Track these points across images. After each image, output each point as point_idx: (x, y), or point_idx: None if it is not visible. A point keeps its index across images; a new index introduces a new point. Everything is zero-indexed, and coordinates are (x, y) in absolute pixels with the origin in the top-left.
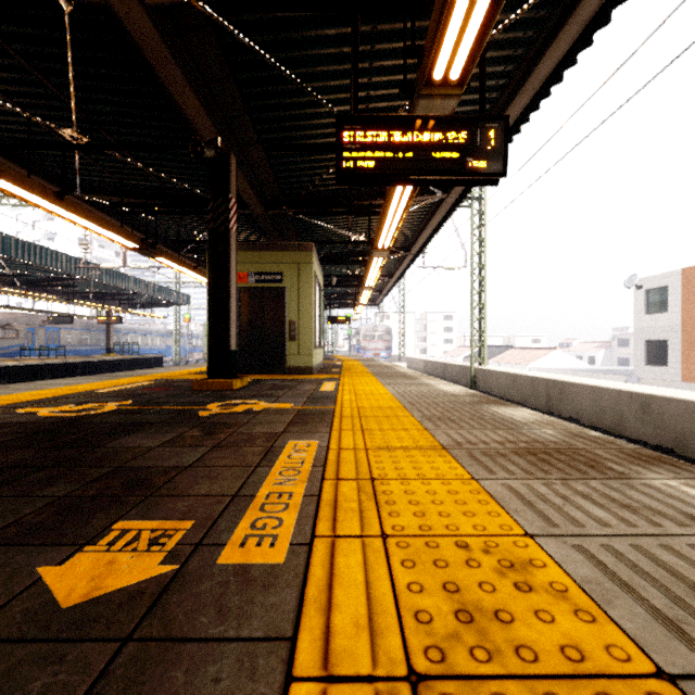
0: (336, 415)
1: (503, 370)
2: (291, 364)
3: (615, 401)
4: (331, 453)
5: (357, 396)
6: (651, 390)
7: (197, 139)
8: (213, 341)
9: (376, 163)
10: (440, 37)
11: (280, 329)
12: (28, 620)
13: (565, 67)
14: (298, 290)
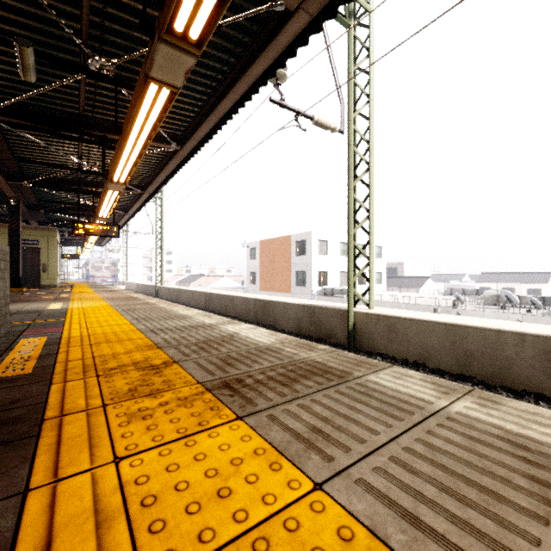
0: (72, 293)
1: (167, 286)
2: (44, 283)
3: (189, 294)
4: (72, 295)
5: (80, 291)
6: (197, 289)
7: (7, 199)
8: (10, 273)
9: (84, 232)
10: (99, 213)
11: (36, 267)
12: (43, 298)
13: (146, 202)
14: (48, 249)
